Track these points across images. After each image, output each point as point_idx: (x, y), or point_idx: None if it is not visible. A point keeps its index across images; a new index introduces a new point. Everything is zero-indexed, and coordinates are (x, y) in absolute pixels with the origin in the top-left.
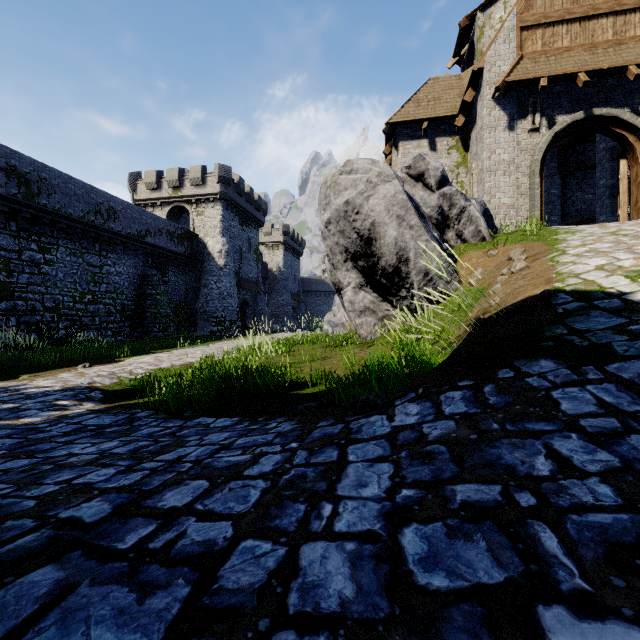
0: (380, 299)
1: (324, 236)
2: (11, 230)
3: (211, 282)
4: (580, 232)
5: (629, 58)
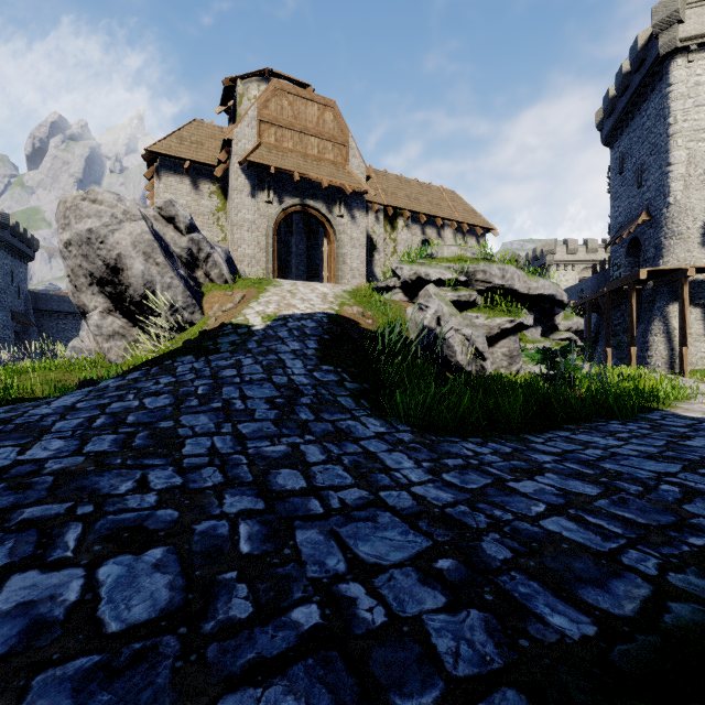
0: (131, 325)
1: (64, 255)
2: None
3: None
4: (280, 286)
5: (324, 174)
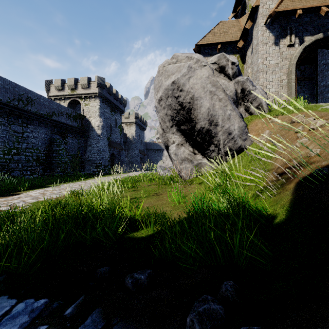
0: (195, 152)
1: (157, 110)
2: None
3: (93, 143)
4: None
5: None
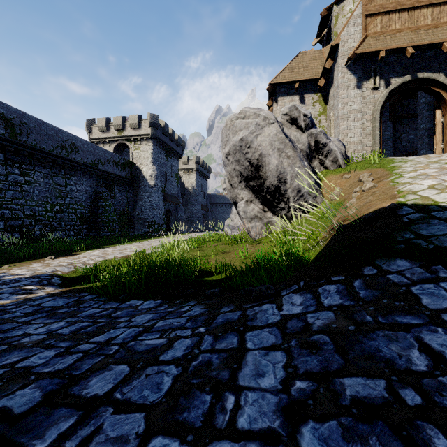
0: (265, 209)
1: (225, 164)
2: (0, 159)
3: (145, 197)
4: (411, 161)
5: (443, 37)
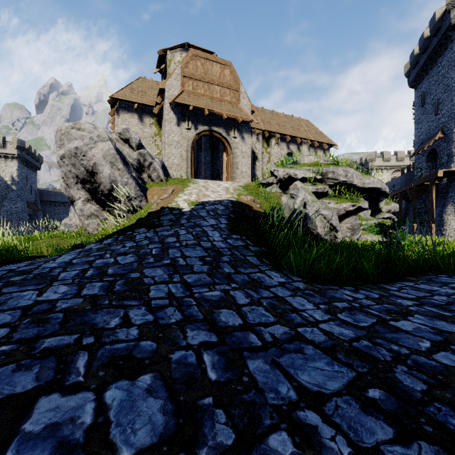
0: (101, 209)
1: (60, 164)
2: None
3: None
4: (197, 183)
5: (224, 109)
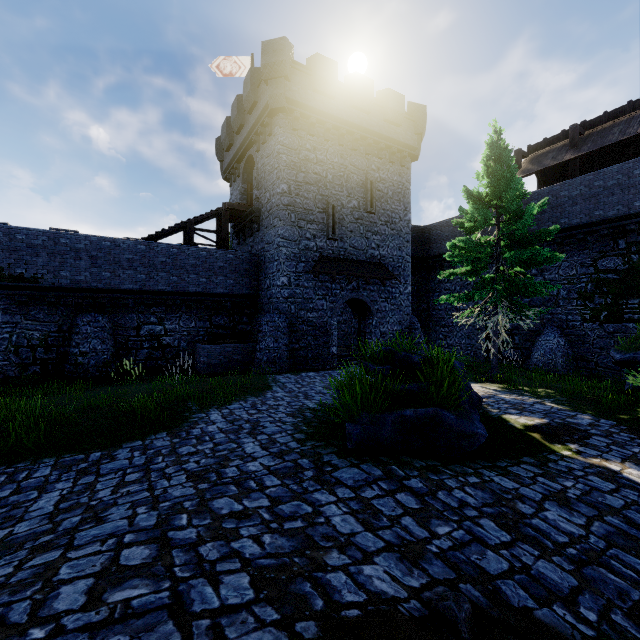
0: None
1: None
2: None
3: None
4: None
5: None
